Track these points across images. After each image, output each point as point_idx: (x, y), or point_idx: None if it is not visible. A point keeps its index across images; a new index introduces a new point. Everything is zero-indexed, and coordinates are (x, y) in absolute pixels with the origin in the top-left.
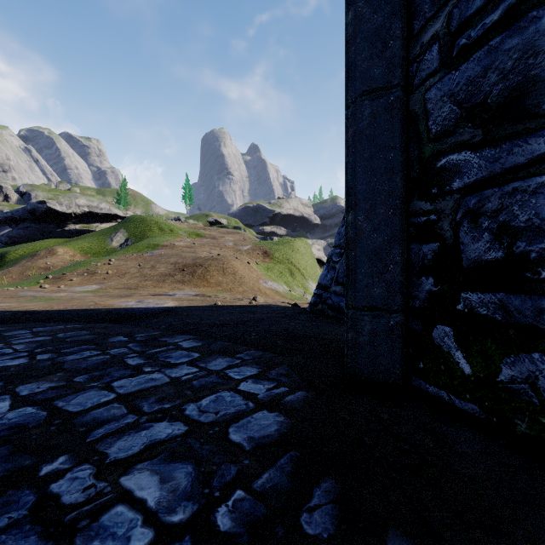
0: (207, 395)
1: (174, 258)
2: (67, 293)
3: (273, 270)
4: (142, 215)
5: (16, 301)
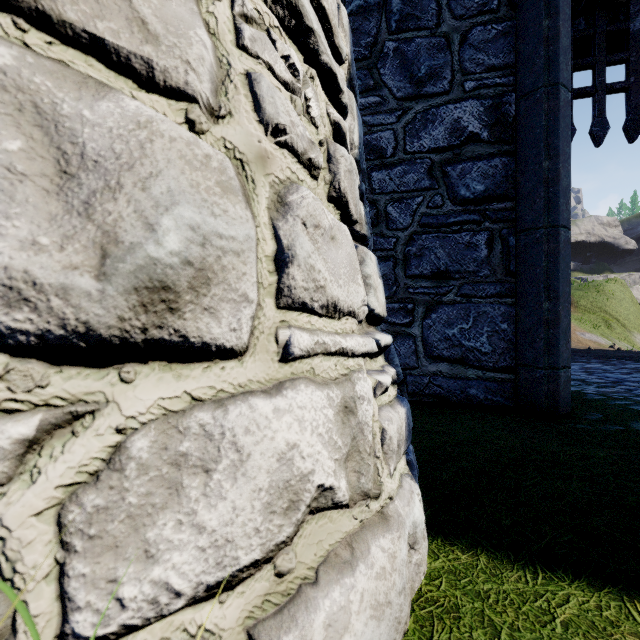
0: None
1: None
2: None
3: (582, 320)
4: None
5: None
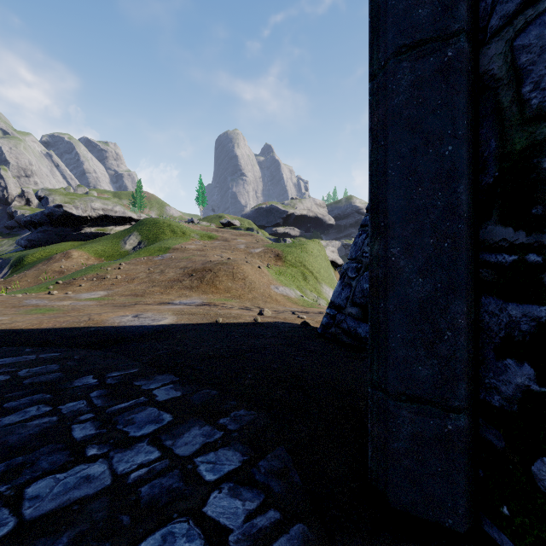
0: (151, 530)
1: (184, 262)
2: (71, 301)
3: (285, 274)
4: (155, 218)
5: (13, 313)
